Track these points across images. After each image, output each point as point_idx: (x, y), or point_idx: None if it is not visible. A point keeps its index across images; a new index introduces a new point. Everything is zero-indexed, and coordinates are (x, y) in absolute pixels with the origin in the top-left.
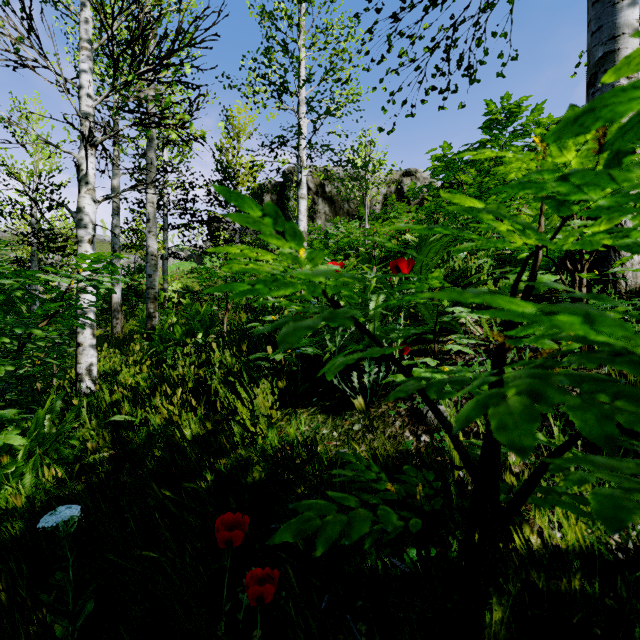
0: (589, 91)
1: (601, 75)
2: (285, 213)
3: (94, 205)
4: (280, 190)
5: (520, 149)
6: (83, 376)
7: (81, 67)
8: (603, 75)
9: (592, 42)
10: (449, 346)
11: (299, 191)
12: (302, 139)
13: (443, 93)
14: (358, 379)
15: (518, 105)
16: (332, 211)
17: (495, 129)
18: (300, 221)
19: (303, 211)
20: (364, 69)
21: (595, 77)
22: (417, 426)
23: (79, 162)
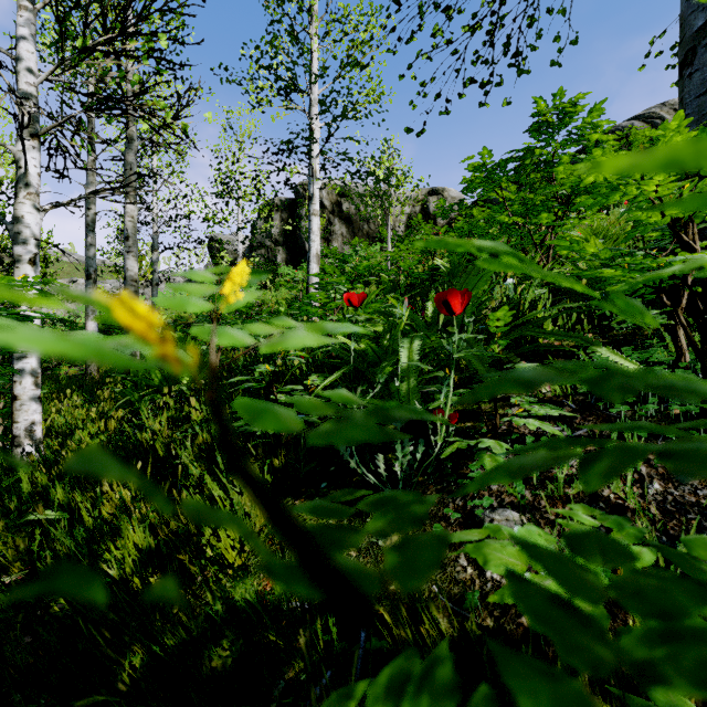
0: (684, 72)
1: (702, 50)
2: (297, 234)
3: (38, 214)
4: (291, 208)
5: (567, 162)
6: (21, 439)
7: (19, 32)
8: (705, 50)
9: (688, 8)
10: (520, 420)
11: (311, 206)
12: (314, 145)
13: (485, 86)
14: (384, 454)
15: (573, 104)
16: (350, 232)
17: (545, 133)
18: (312, 242)
19: (316, 230)
20: (389, 51)
21: (693, 53)
22: None
23: (16, 157)
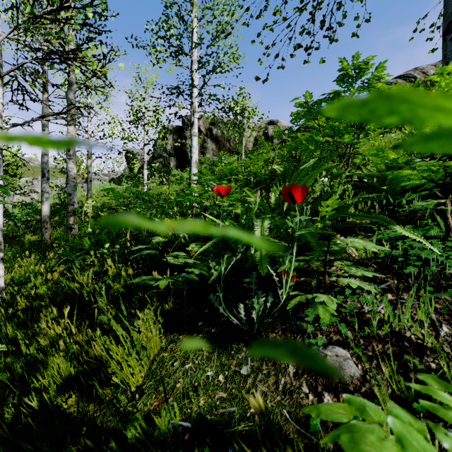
0: (447, 37)
1: None
2: (183, 149)
3: (1, 131)
4: (179, 132)
5: None
6: None
7: None
8: None
9: None
10: (345, 280)
11: (192, 130)
12: (194, 90)
13: (308, 49)
14: (243, 300)
15: (365, 63)
16: (217, 148)
17: (347, 82)
18: (193, 153)
19: (195, 146)
20: (244, 24)
21: None
22: (315, 377)
23: None
